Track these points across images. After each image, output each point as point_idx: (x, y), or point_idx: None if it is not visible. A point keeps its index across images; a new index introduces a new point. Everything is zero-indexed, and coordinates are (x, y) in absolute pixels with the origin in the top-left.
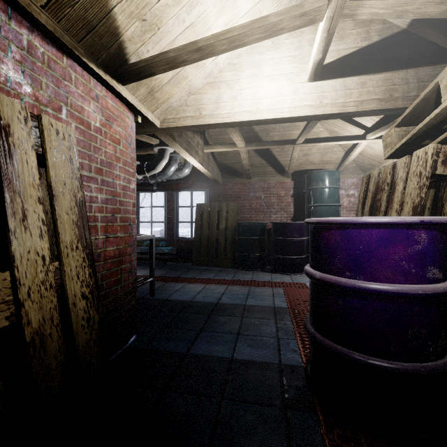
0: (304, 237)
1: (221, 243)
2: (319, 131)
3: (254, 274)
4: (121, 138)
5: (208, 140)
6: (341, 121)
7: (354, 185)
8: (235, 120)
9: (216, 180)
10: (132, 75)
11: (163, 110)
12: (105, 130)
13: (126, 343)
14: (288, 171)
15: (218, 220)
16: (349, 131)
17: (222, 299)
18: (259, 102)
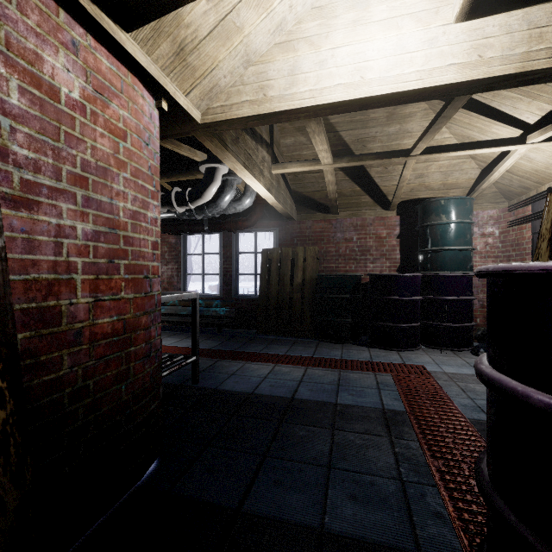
0: (418, 295)
1: (295, 303)
2: (443, 139)
3: (344, 349)
4: (128, 130)
5: (278, 158)
6: (482, 118)
7: (493, 219)
8: (322, 101)
9: (289, 216)
10: (138, 5)
11: (204, 92)
12: (92, 110)
13: (137, 479)
14: (393, 201)
15: (292, 271)
16: (494, 134)
17: (299, 391)
18: (365, 67)
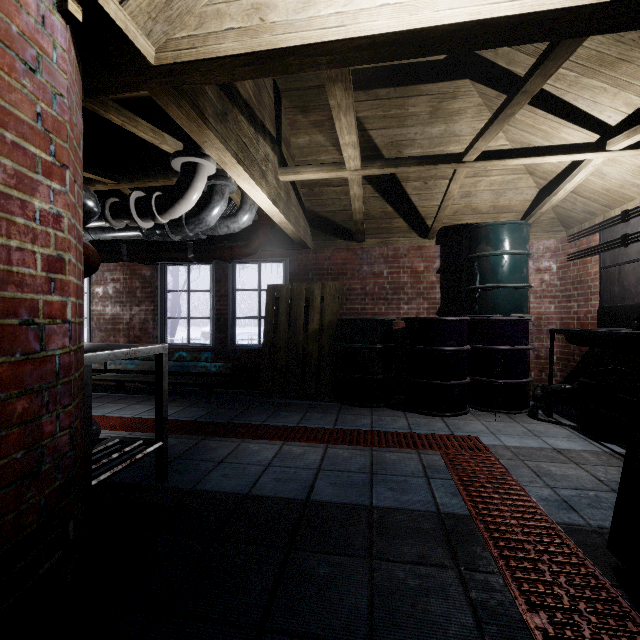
0: (465, 345)
1: (311, 355)
2: (497, 146)
3: (374, 416)
4: None
5: (288, 162)
6: (550, 117)
7: (550, 251)
8: (357, 32)
9: (302, 242)
10: None
11: (156, 4)
12: None
13: None
14: (434, 225)
15: (307, 314)
16: (562, 141)
17: (317, 487)
18: None
